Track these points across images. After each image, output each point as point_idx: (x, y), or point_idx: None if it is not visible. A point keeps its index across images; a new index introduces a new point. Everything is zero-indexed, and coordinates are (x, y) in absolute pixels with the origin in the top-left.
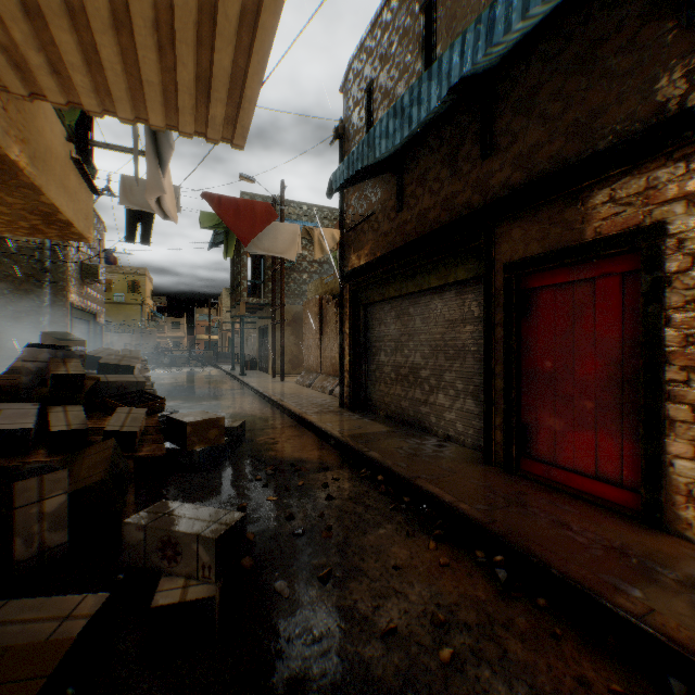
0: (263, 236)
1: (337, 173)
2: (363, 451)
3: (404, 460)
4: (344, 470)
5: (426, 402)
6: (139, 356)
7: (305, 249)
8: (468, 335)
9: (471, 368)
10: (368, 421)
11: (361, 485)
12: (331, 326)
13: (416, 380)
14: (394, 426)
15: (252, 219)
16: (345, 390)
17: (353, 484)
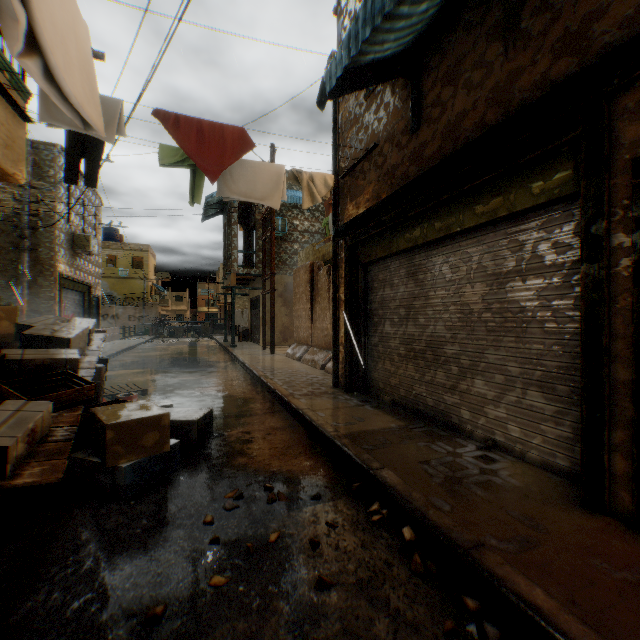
0: (239, 177)
1: (331, 67)
2: (371, 468)
3: (442, 494)
4: (344, 501)
5: (453, 389)
6: (85, 326)
7: (296, 218)
8: (531, 293)
9: (537, 344)
10: (371, 410)
11: (374, 543)
12: (323, 294)
13: (437, 358)
14: (406, 418)
15: (221, 148)
16: (340, 367)
17: (361, 540)
